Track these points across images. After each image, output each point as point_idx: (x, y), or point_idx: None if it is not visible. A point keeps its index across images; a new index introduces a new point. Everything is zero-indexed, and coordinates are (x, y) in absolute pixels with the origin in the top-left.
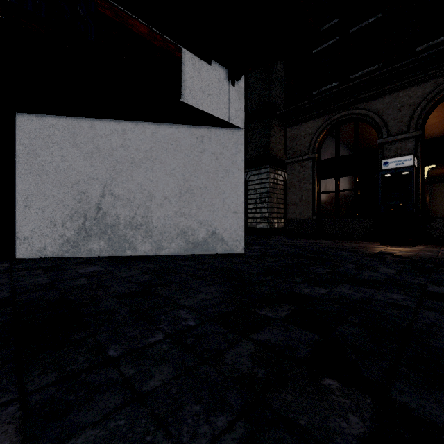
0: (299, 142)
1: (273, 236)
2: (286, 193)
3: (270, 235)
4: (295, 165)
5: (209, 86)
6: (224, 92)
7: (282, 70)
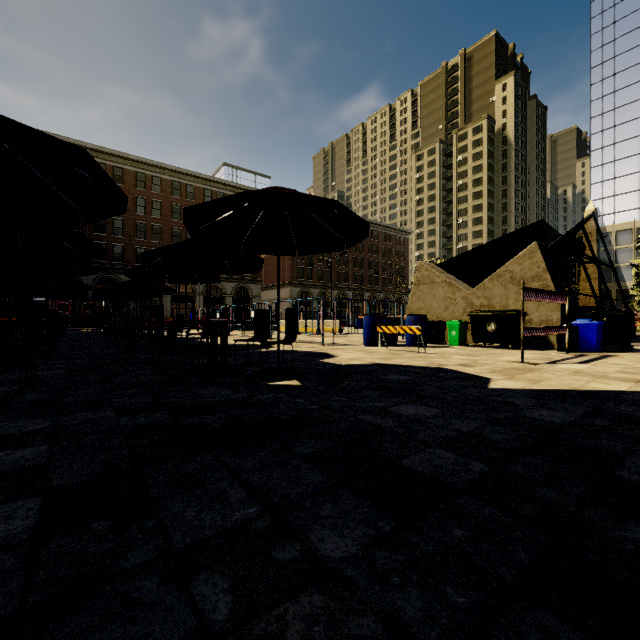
0: None
1: None
2: None
3: None
4: None
5: None
6: None
7: None
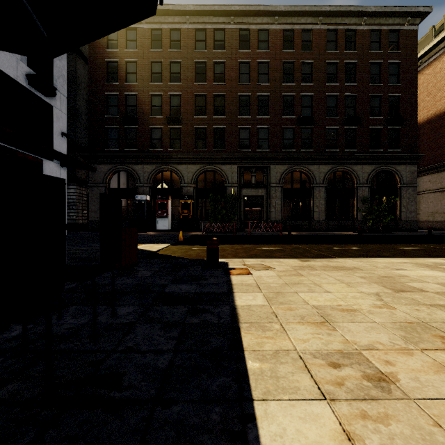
0: (97, 175)
1: (79, 232)
2: (89, 204)
3: (76, 231)
4: (94, 188)
5: (52, 170)
6: (58, 171)
7: (86, 119)
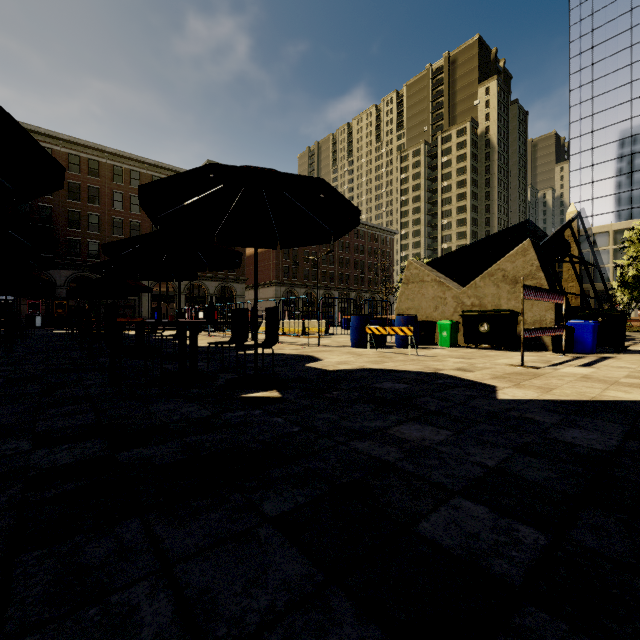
0: None
1: None
2: None
3: None
4: None
5: None
6: None
7: None
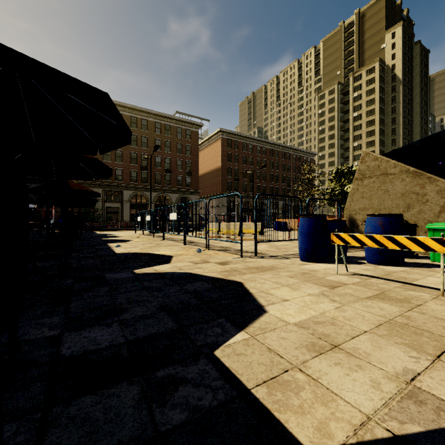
0: None
1: None
2: None
3: None
4: None
5: None
6: None
7: None
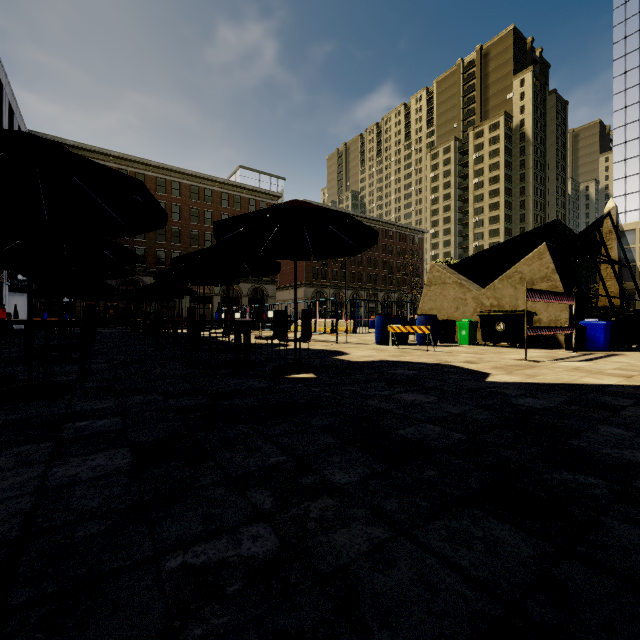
0: None
1: None
2: None
3: None
4: None
5: None
6: None
7: None
